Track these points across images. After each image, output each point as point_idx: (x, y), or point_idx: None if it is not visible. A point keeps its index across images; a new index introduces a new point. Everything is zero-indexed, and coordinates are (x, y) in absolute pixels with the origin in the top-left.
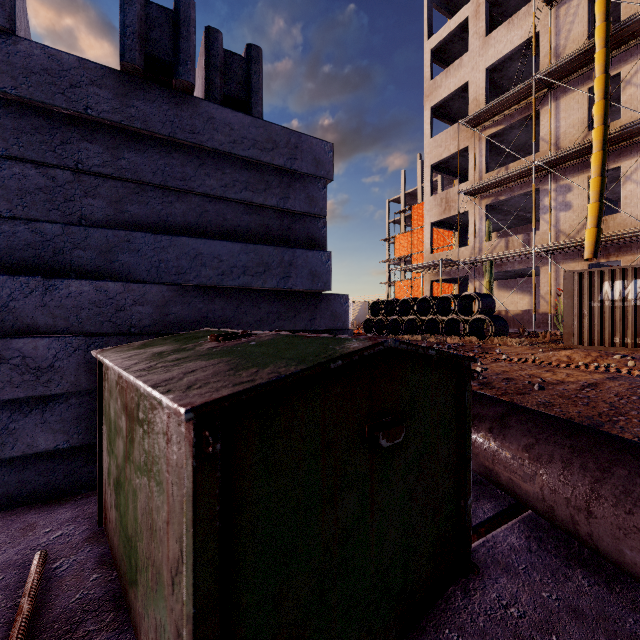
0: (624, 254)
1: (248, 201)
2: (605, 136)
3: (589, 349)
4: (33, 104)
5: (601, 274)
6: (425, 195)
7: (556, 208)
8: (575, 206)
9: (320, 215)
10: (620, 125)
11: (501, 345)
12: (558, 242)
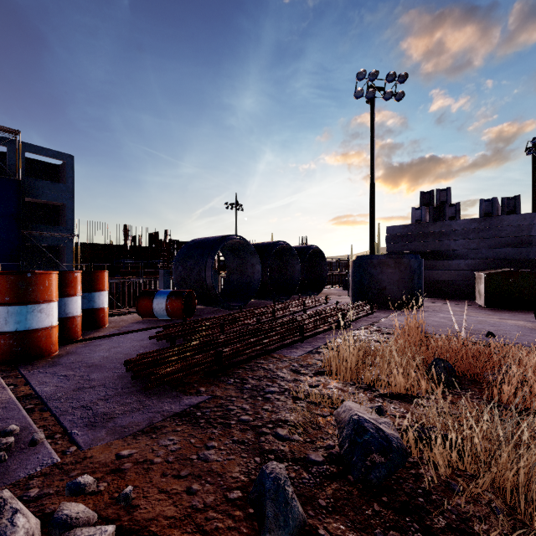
0: None
1: (515, 236)
2: None
3: None
4: (462, 229)
5: None
6: None
7: None
8: None
9: None
10: None
11: None
12: None
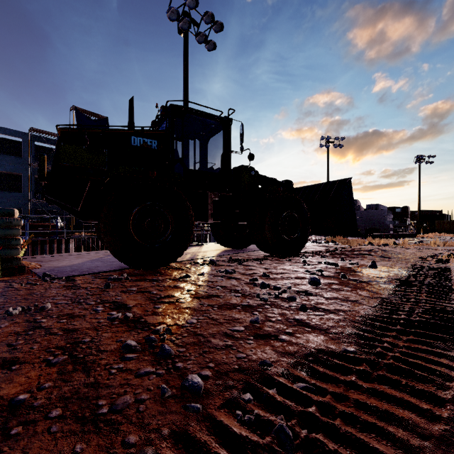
0: None
1: (377, 217)
2: None
3: None
4: (361, 214)
5: None
6: None
7: None
8: None
9: (385, 217)
10: None
11: None
12: None
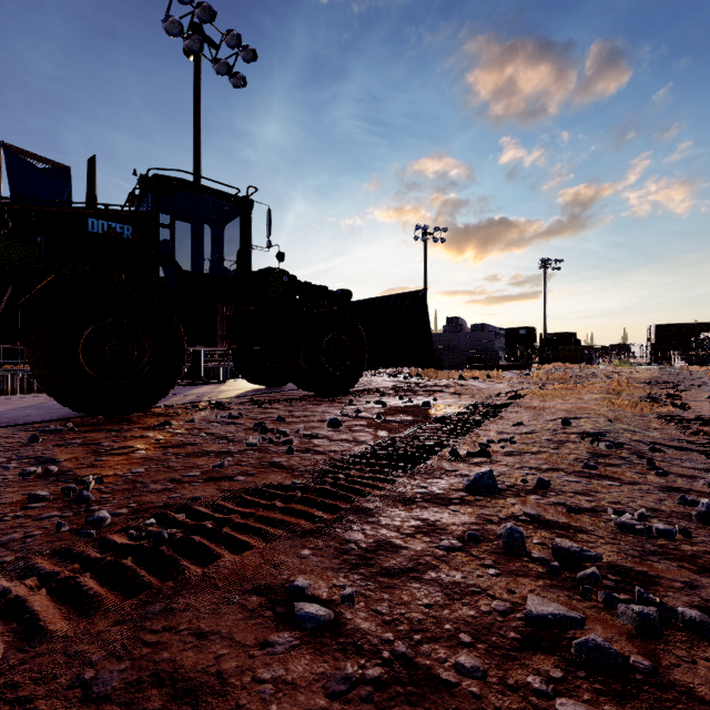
0: None
1: (483, 341)
2: None
3: None
4: (464, 337)
5: None
6: None
7: None
8: None
9: (493, 341)
10: None
11: None
12: None
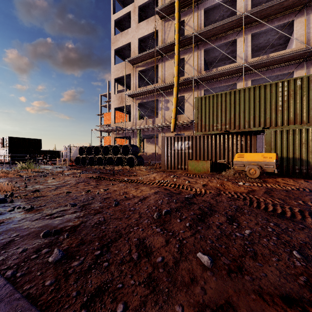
0: (185, 131)
1: None
2: (178, 81)
3: (170, 171)
4: None
5: (174, 138)
6: (111, 93)
7: (164, 109)
8: (170, 109)
9: None
10: (184, 79)
11: (138, 170)
12: (163, 123)
